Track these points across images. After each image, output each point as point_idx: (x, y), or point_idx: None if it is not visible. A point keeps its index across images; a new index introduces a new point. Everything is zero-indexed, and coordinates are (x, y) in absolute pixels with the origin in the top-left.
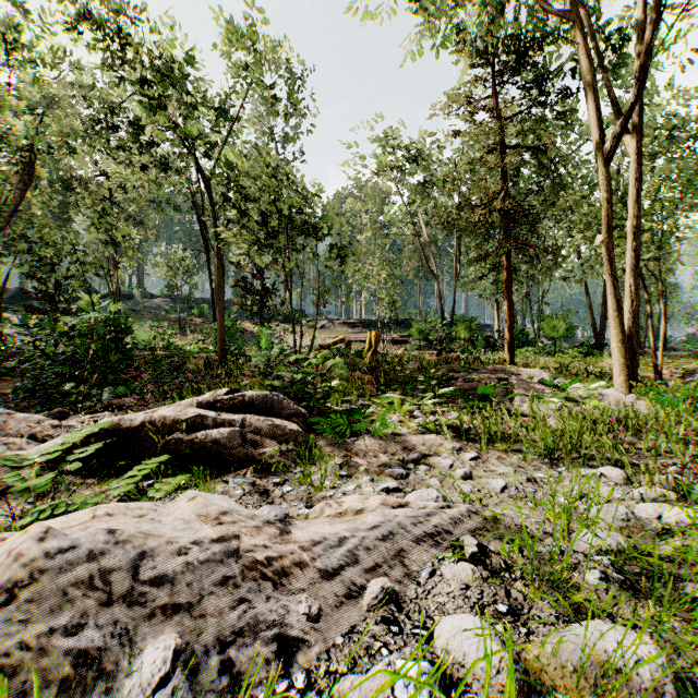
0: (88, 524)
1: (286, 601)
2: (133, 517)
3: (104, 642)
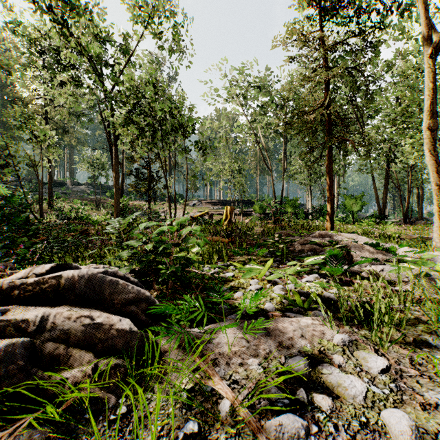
0: None
1: None
2: None
3: None
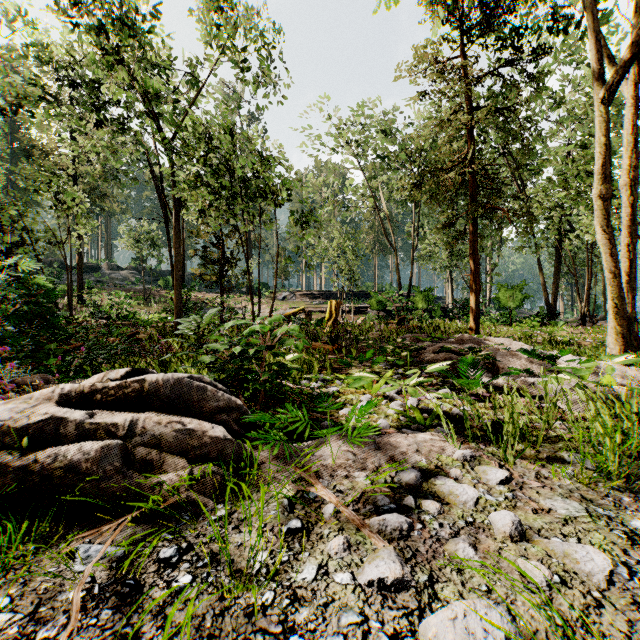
0: None
1: None
2: None
3: None
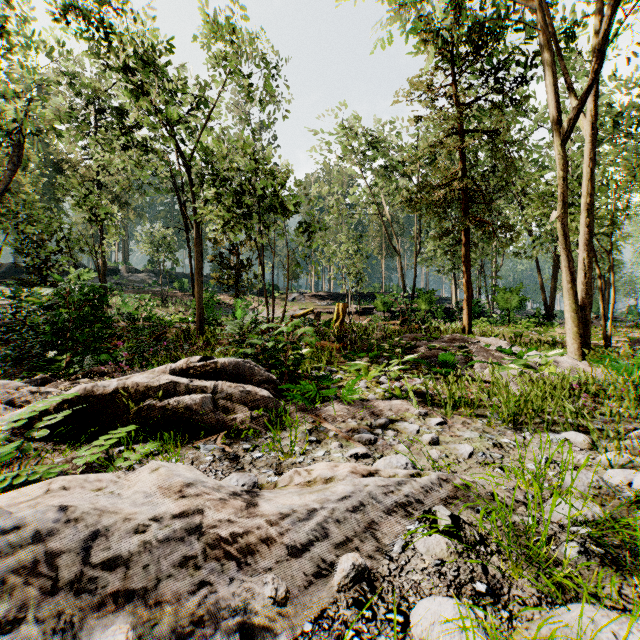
0: (40, 499)
1: (251, 582)
2: (91, 490)
3: (44, 639)
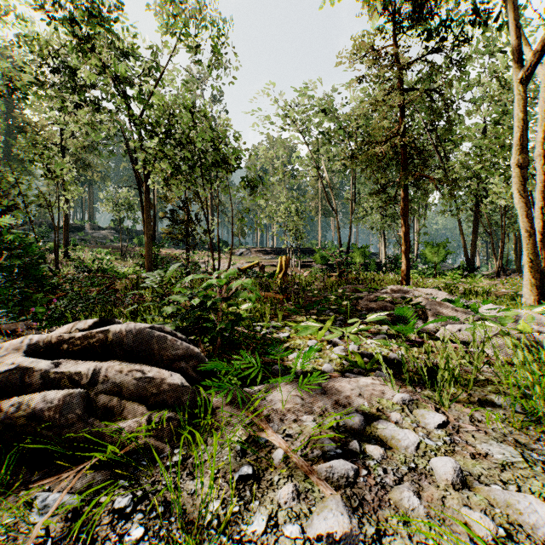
0: None
1: None
2: None
3: None
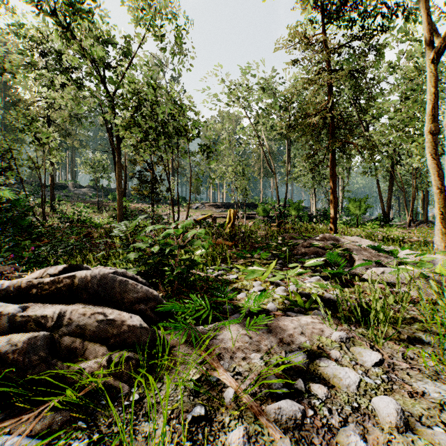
0: None
1: None
2: None
3: None
